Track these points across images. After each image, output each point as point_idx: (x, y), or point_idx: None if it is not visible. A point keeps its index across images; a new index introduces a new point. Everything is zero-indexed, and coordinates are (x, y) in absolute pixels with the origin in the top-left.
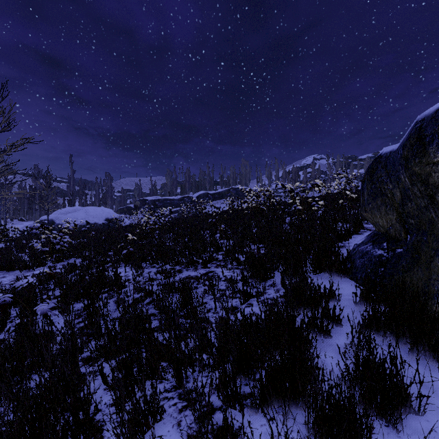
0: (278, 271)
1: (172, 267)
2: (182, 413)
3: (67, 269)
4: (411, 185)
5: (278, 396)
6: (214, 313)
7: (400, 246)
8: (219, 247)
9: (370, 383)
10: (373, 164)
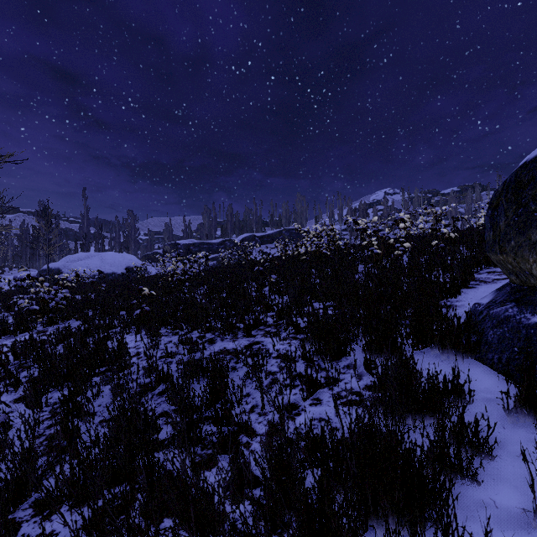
0: (356, 344)
1: (202, 334)
2: None
3: (56, 337)
4: None
5: None
6: (260, 415)
7: None
8: (268, 305)
9: None
10: (520, 175)
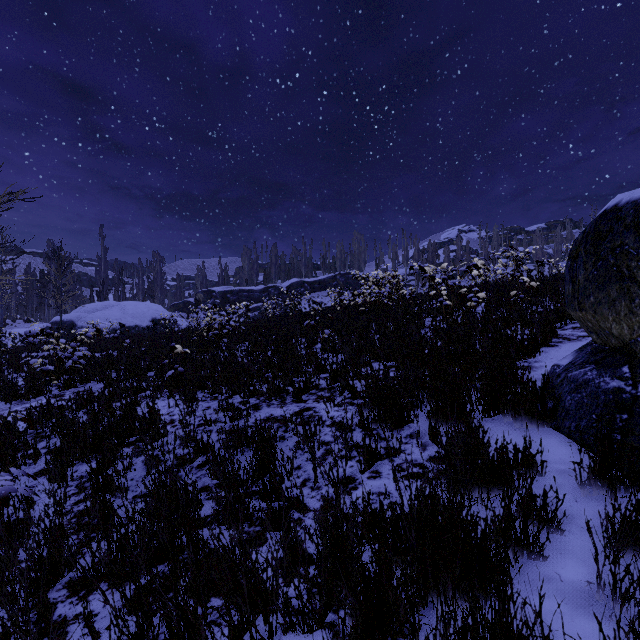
0: (421, 411)
1: (244, 399)
2: None
3: (76, 402)
4: None
5: None
6: (313, 490)
7: None
8: (320, 366)
9: None
10: (599, 225)
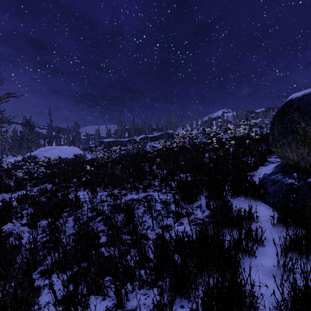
0: (202, 195)
1: (119, 191)
2: None
3: (40, 193)
4: None
5: None
6: (152, 231)
7: None
8: (155, 175)
9: None
10: (283, 108)
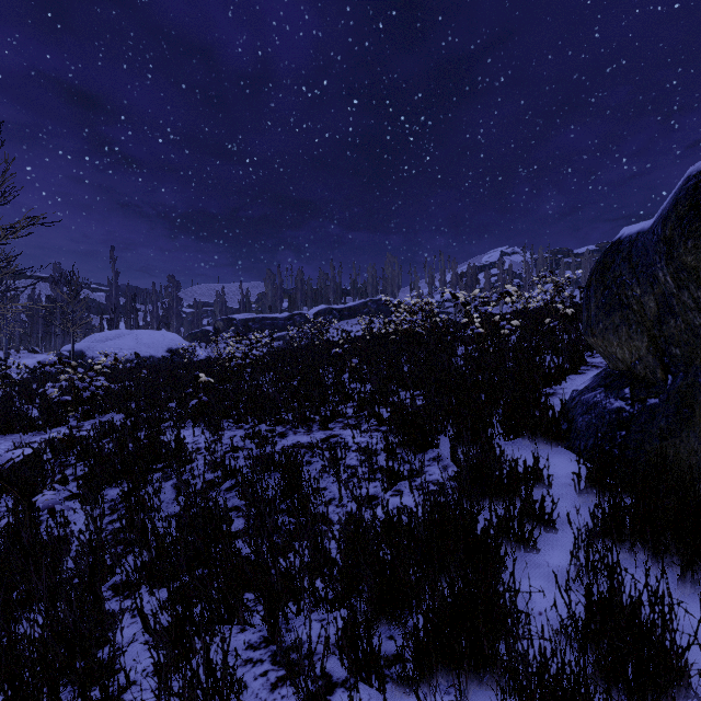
0: (445, 436)
1: (271, 427)
2: (276, 691)
3: (99, 432)
4: (678, 288)
5: (448, 664)
6: (338, 507)
7: (655, 394)
8: (348, 395)
9: (613, 642)
10: (606, 256)
